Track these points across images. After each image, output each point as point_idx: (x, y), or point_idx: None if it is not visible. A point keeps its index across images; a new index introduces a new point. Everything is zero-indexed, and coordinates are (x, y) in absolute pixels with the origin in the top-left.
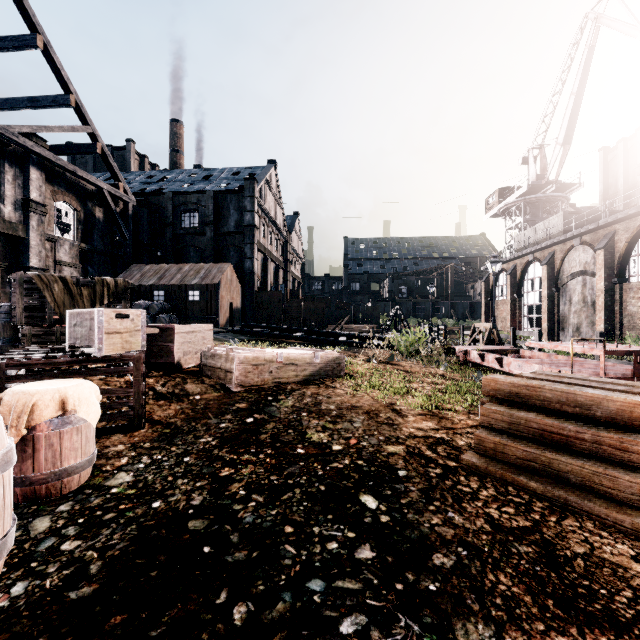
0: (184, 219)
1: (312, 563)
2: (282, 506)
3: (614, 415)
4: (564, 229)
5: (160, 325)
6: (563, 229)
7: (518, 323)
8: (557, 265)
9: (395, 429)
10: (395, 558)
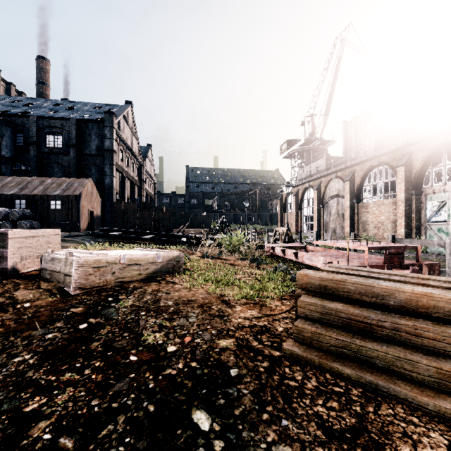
0: (48, 140)
1: None
2: None
3: (404, 304)
4: (326, 168)
5: None
6: (326, 168)
7: (300, 227)
8: (323, 190)
9: (225, 321)
10: None
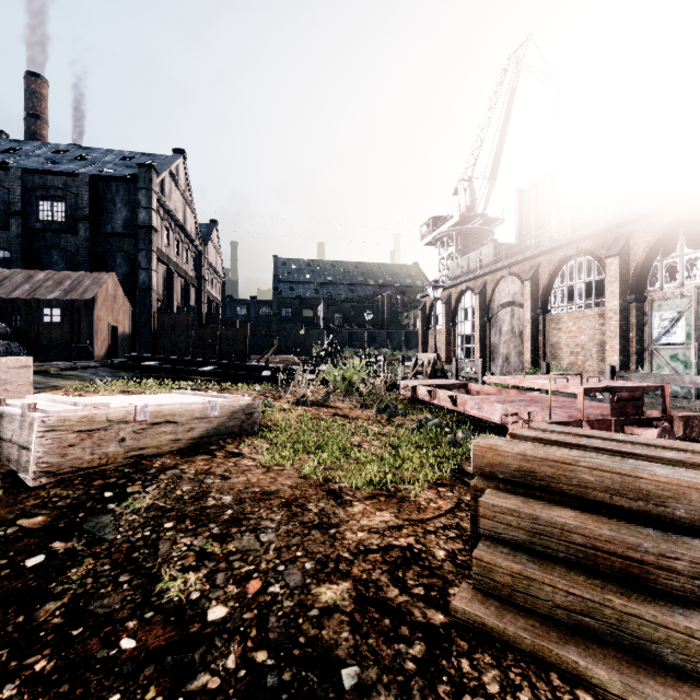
0: (42, 209)
1: None
2: None
3: None
4: (494, 260)
5: None
6: (493, 260)
7: (453, 353)
8: (489, 295)
9: (333, 538)
10: None
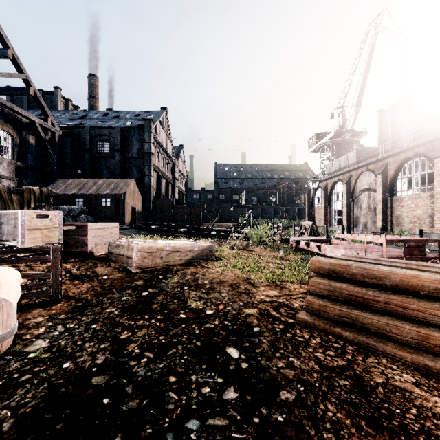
0: (99, 146)
1: (190, 406)
2: (168, 360)
3: (398, 284)
4: (357, 161)
5: (76, 223)
6: (356, 161)
7: (328, 222)
8: (353, 184)
9: (251, 297)
10: (253, 397)
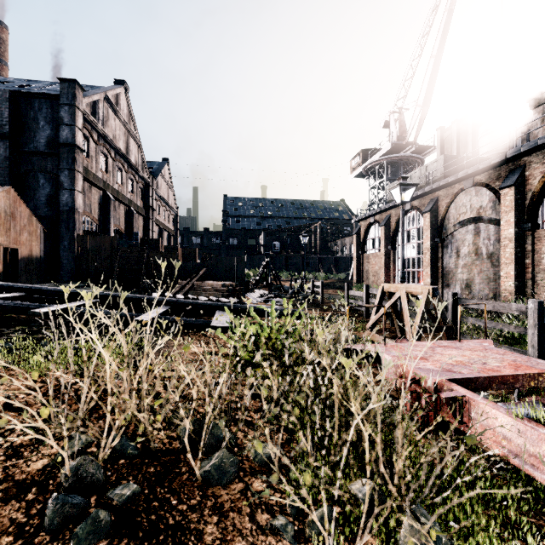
0: None
1: None
2: None
3: None
4: (445, 174)
5: None
6: (444, 174)
7: (393, 278)
8: (441, 212)
9: None
10: None
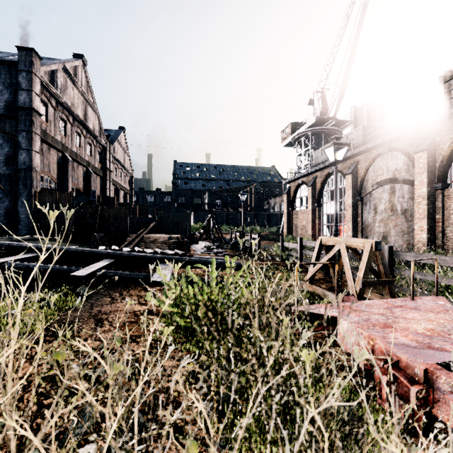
0: None
1: None
2: None
3: None
4: (363, 142)
5: None
6: (362, 142)
7: (318, 231)
8: (361, 174)
9: None
10: None
